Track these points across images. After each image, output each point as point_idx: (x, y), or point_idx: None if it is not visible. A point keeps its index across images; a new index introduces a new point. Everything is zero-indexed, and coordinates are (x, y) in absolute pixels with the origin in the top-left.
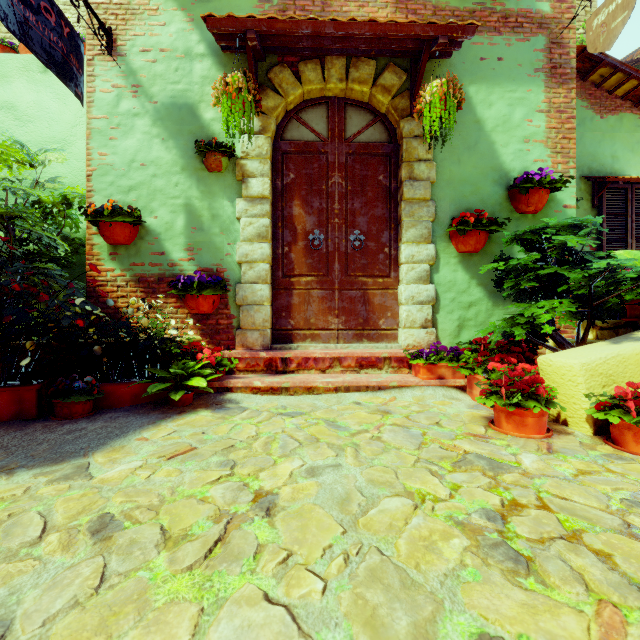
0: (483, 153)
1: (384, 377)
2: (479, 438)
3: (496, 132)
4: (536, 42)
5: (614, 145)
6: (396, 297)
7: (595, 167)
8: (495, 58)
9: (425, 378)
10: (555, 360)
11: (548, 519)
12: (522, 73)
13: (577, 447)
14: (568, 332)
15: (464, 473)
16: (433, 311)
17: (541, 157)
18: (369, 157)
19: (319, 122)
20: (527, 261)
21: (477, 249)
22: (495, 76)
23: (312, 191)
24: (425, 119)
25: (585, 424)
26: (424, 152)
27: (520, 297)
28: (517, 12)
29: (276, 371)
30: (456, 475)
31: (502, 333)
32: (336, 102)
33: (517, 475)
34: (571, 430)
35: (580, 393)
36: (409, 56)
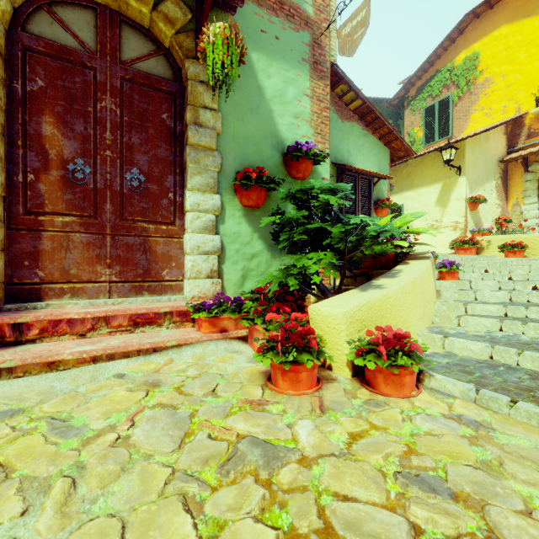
0: (264, 118)
1: (162, 335)
2: (256, 406)
3: (274, 102)
4: (304, 36)
5: (349, 144)
6: (182, 246)
7: (338, 157)
8: (273, 35)
9: (207, 332)
10: (323, 309)
11: None
12: (294, 58)
13: (343, 397)
14: (325, 280)
15: (232, 486)
16: (219, 261)
17: (307, 134)
18: (151, 90)
19: (84, 28)
20: (299, 215)
21: (258, 204)
22: (273, 51)
23: (73, 110)
24: (208, 60)
25: (346, 368)
26: (210, 100)
27: (293, 249)
28: (290, 3)
29: (2, 343)
30: (220, 496)
31: (279, 283)
32: (108, 12)
33: (295, 466)
34: (335, 375)
35: (342, 340)
36: None
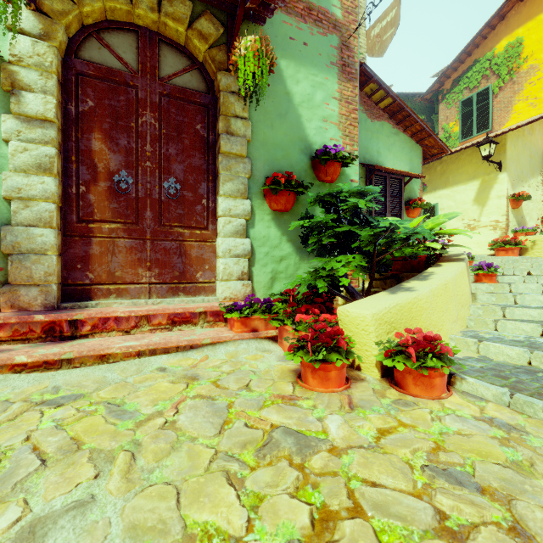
0: (292, 123)
1: (198, 334)
2: (287, 401)
3: (302, 107)
4: (332, 39)
5: (378, 143)
6: (214, 250)
7: (367, 157)
8: (301, 41)
9: (239, 332)
10: (351, 311)
11: (365, 536)
12: (322, 62)
13: (372, 396)
14: (353, 282)
15: (269, 468)
16: (249, 264)
17: (335, 137)
18: (186, 103)
19: (127, 50)
20: (328, 219)
21: (287, 208)
22: (301, 57)
23: (118, 126)
24: (240, 72)
25: (375, 369)
26: (241, 109)
27: (321, 252)
28: (318, 8)
29: (61, 337)
30: (259, 475)
31: (307, 285)
32: (148, 34)
33: (325, 454)
34: (364, 375)
35: (371, 341)
36: (226, 9)
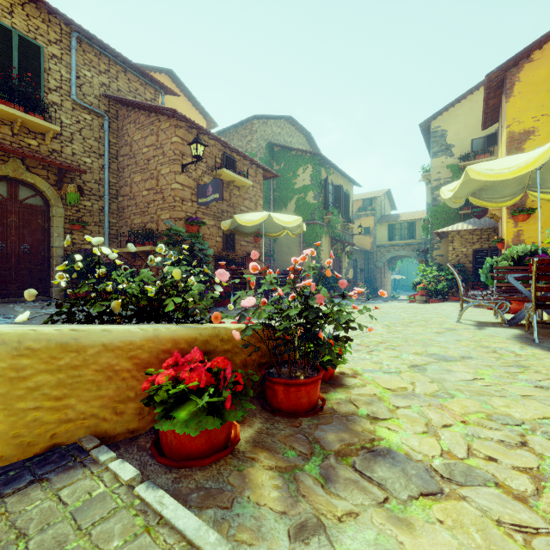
0: None
1: None
2: None
3: None
4: None
5: None
6: None
7: None
8: None
9: None
10: None
11: None
12: None
13: None
14: None
15: None
16: None
17: None
18: None
19: None
20: None
21: None
22: None
23: None
24: None
25: None
26: None
27: None
28: None
29: None
30: None
31: None
32: None
33: None
34: None
35: None
36: None
